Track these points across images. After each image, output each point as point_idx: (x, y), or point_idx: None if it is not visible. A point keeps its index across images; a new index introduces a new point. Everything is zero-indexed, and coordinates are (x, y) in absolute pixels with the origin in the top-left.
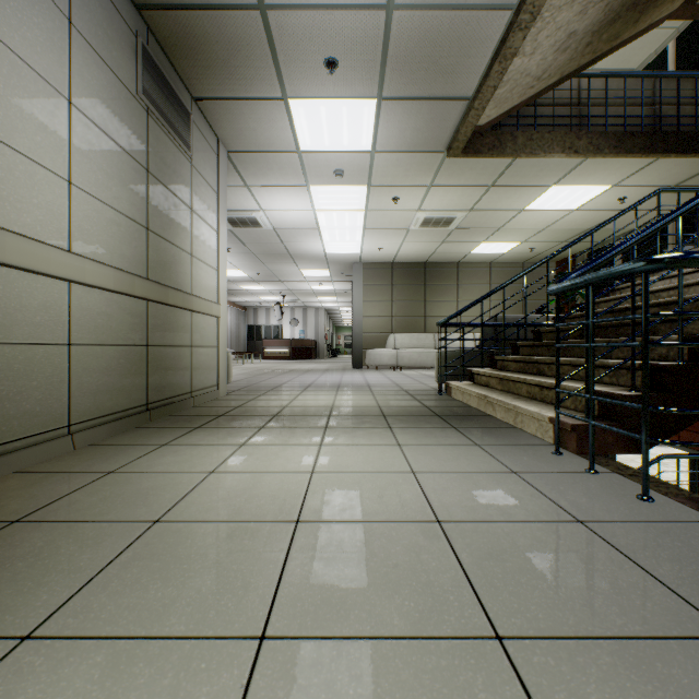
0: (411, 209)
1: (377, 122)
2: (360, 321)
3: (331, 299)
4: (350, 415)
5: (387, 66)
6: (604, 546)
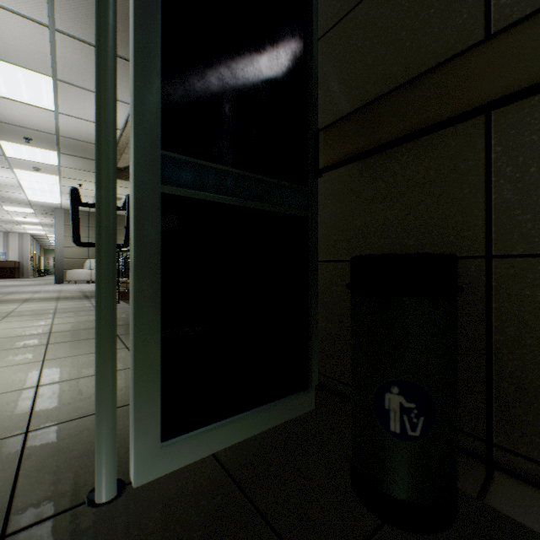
0: (93, 189)
1: (60, 158)
2: (62, 250)
3: (37, 228)
4: (39, 299)
5: (61, 146)
6: (93, 307)
